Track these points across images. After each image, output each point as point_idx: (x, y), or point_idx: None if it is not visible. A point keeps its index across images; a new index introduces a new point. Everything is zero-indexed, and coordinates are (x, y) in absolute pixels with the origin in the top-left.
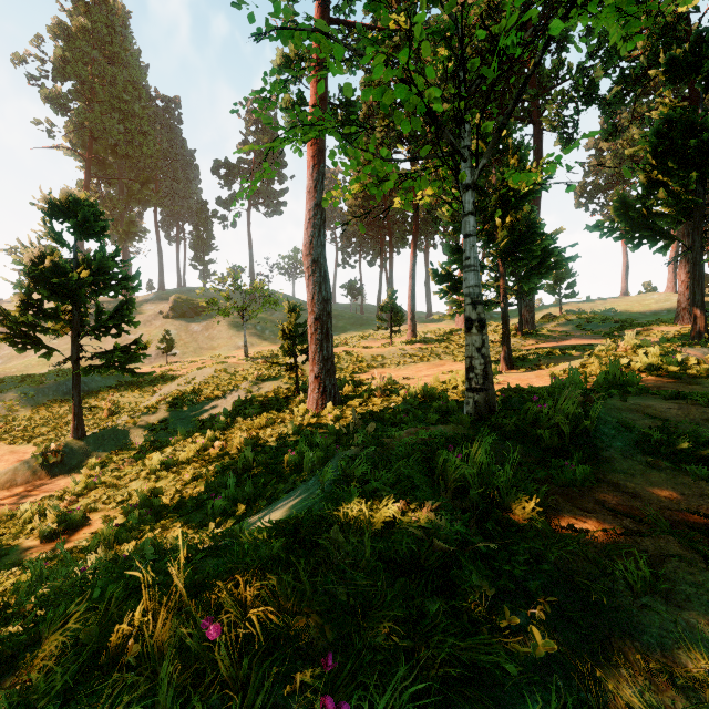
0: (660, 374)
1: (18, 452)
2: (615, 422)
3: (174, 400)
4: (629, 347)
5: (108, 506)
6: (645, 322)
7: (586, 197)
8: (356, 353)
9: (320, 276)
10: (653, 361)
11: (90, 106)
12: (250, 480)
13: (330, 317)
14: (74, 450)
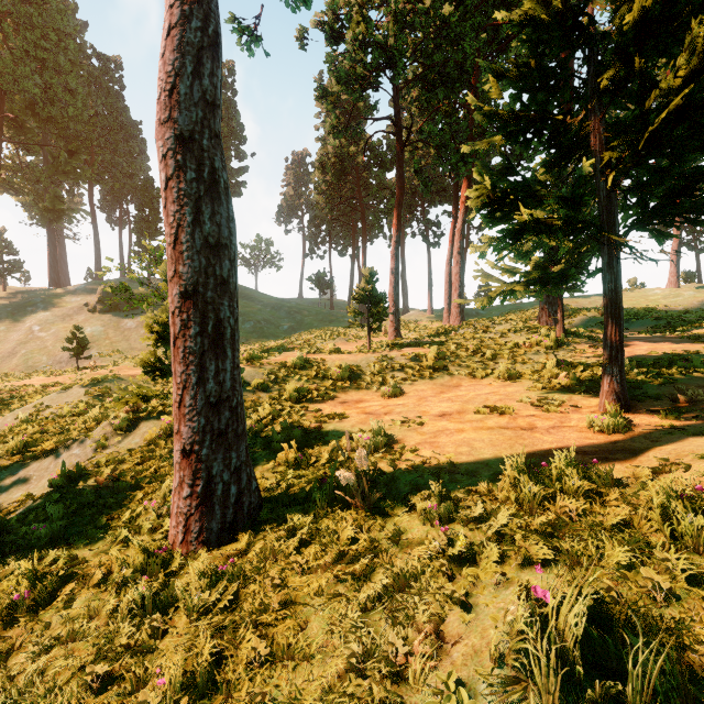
0: None
1: None
2: None
3: None
4: None
5: None
6: (703, 319)
7: None
8: (316, 364)
9: (198, 179)
10: None
11: None
12: None
13: (228, 291)
14: None
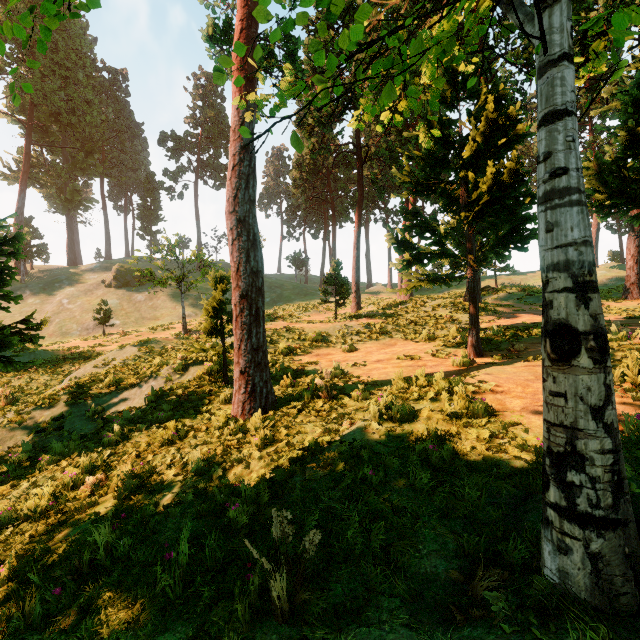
0: None
1: None
2: None
3: (79, 389)
4: None
5: None
6: None
7: None
8: (298, 330)
9: (248, 240)
10: None
11: (30, 72)
12: None
13: (261, 294)
14: None
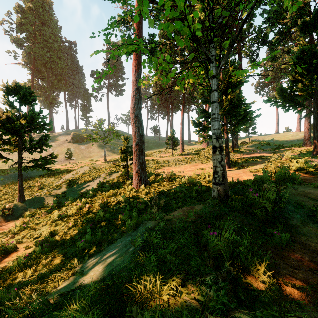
0: (305, 172)
1: None
2: (293, 202)
3: (69, 182)
4: (287, 158)
5: (28, 240)
6: (288, 145)
7: (260, 89)
8: (156, 160)
9: (138, 123)
10: (301, 166)
11: (33, 45)
12: (99, 230)
13: (143, 143)
14: (19, 207)
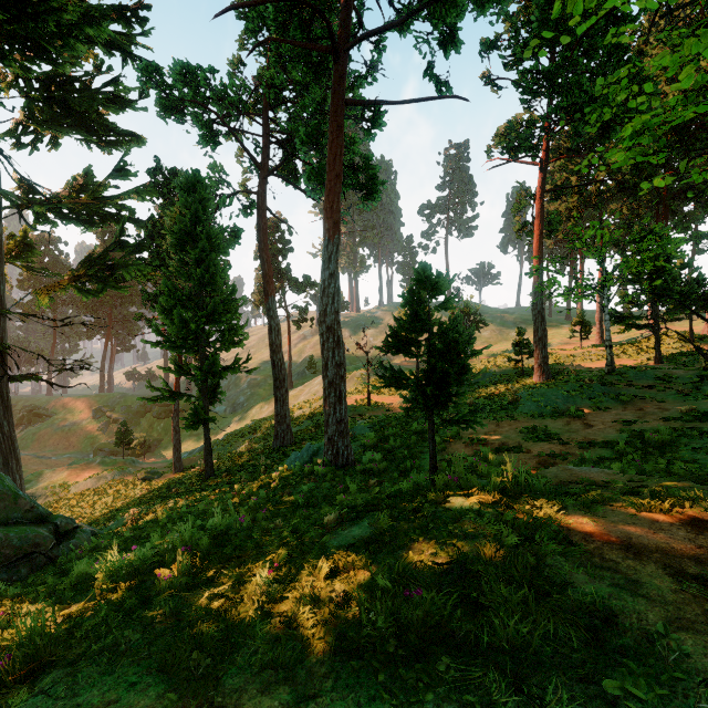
0: None
1: (386, 398)
2: (652, 374)
3: None
4: None
5: None
6: None
7: None
8: (554, 354)
9: (541, 318)
10: None
11: None
12: None
13: (546, 337)
14: None
